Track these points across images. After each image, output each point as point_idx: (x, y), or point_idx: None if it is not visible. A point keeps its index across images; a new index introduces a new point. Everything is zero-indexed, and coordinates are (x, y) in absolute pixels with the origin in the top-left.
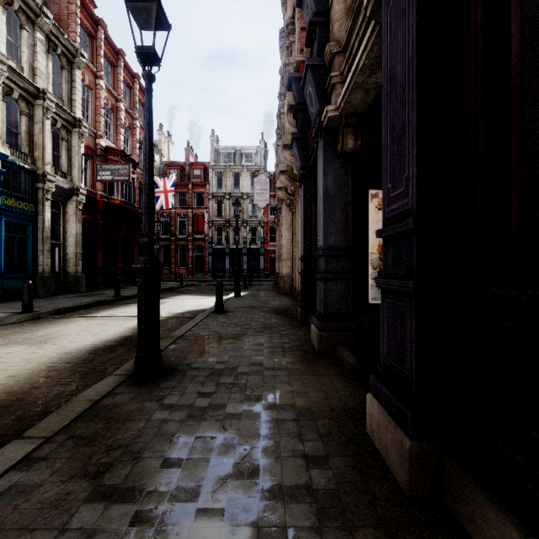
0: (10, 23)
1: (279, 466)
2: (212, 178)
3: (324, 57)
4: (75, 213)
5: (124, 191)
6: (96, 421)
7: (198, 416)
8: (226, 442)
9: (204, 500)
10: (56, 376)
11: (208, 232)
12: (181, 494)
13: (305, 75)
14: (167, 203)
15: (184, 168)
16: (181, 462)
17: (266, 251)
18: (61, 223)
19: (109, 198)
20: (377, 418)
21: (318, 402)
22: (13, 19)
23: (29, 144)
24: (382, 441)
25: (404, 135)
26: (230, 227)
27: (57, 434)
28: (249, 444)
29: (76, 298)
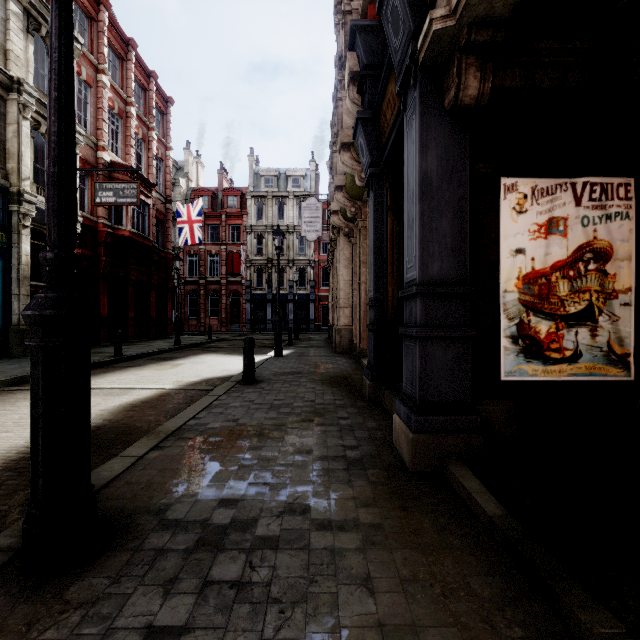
0: None
1: None
2: (251, 207)
3: None
4: None
5: (135, 220)
6: None
7: None
8: None
9: None
10: None
11: (245, 273)
12: None
13: None
14: (191, 236)
15: (217, 196)
16: None
17: (317, 297)
18: None
19: (116, 228)
20: None
21: None
22: None
23: None
24: None
25: None
26: (272, 268)
27: None
28: None
29: None
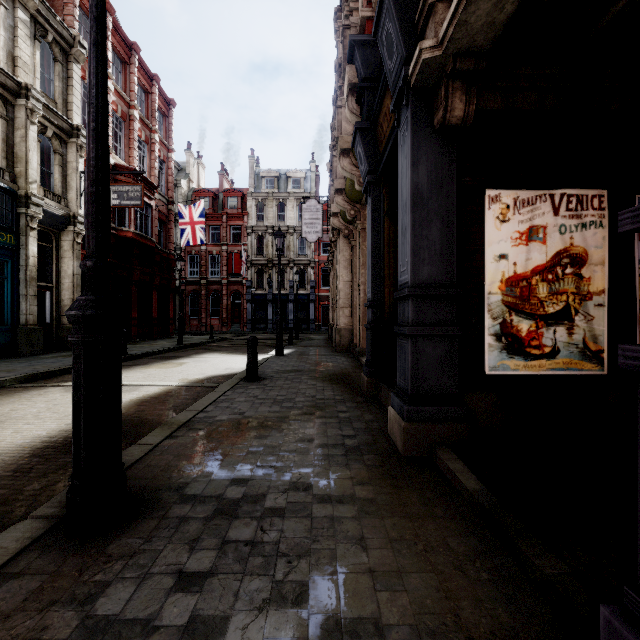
0: None
1: None
2: (251, 208)
3: None
4: (71, 247)
5: (138, 221)
6: None
7: None
8: None
9: None
10: None
11: (246, 274)
12: None
13: (380, 4)
14: (193, 237)
15: (218, 196)
16: None
17: (317, 297)
18: (53, 260)
19: (119, 229)
20: None
21: (432, 612)
22: None
23: (8, 156)
24: None
25: None
26: (273, 268)
27: None
28: None
29: (67, 358)
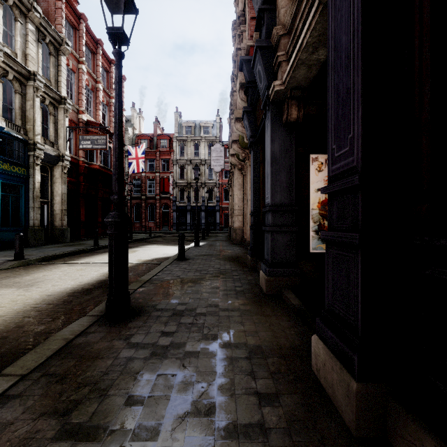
0: (6, 16)
1: (233, 404)
2: (176, 147)
3: (271, 39)
4: (61, 176)
5: (102, 158)
6: (69, 359)
7: (160, 354)
8: (185, 380)
9: (163, 439)
10: (38, 316)
11: (172, 192)
12: (142, 433)
13: (255, 55)
14: (138, 168)
15: (153, 139)
16: (143, 400)
17: (221, 208)
18: (49, 184)
19: (90, 163)
20: (323, 358)
21: (268, 341)
22: (9, 13)
23: (22, 118)
24: (328, 380)
25: (349, 98)
26: (191, 188)
27: (33, 371)
28: (206, 381)
29: (61, 247)
